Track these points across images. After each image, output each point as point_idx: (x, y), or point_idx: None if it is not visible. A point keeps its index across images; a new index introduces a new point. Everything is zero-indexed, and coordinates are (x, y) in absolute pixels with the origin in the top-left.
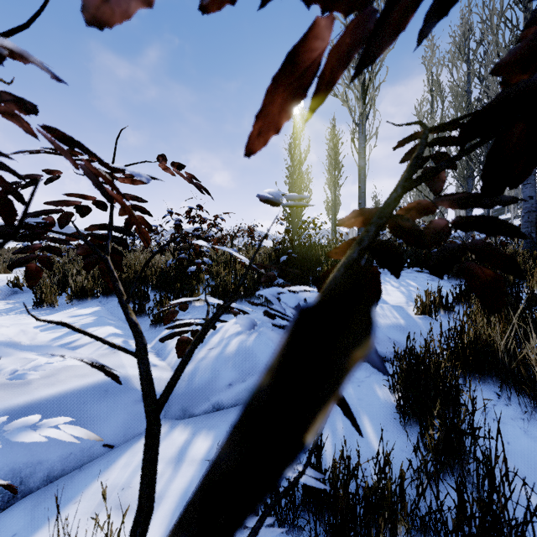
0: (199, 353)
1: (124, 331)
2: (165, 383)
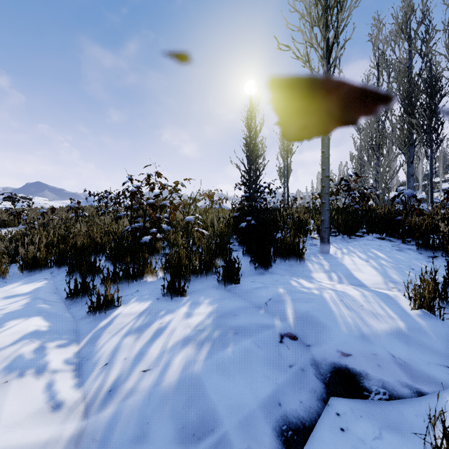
0: (128, 378)
1: (53, 323)
2: (64, 448)
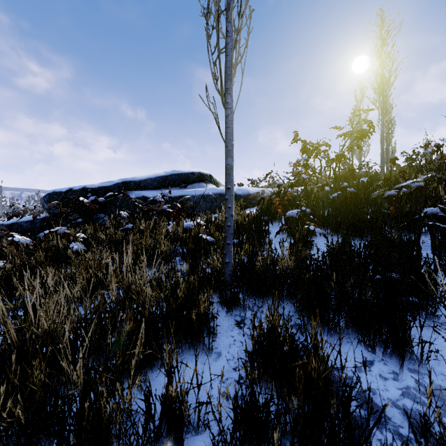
0: None
1: None
2: None
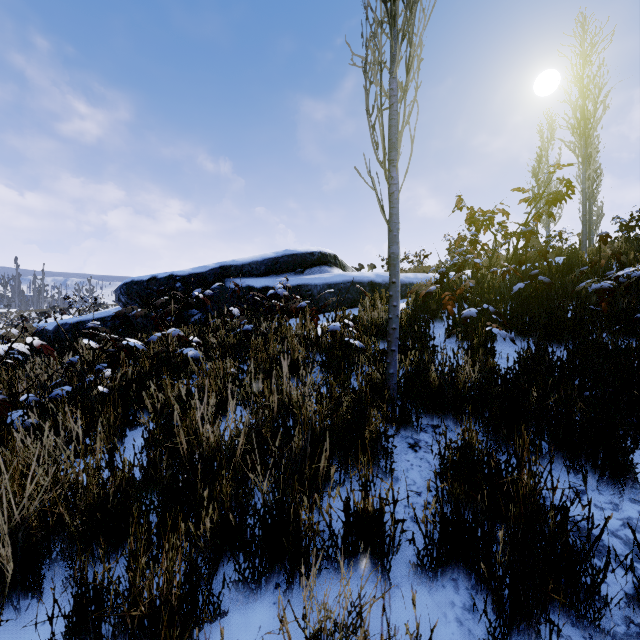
0: None
1: None
2: None
